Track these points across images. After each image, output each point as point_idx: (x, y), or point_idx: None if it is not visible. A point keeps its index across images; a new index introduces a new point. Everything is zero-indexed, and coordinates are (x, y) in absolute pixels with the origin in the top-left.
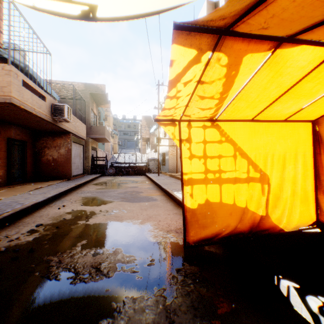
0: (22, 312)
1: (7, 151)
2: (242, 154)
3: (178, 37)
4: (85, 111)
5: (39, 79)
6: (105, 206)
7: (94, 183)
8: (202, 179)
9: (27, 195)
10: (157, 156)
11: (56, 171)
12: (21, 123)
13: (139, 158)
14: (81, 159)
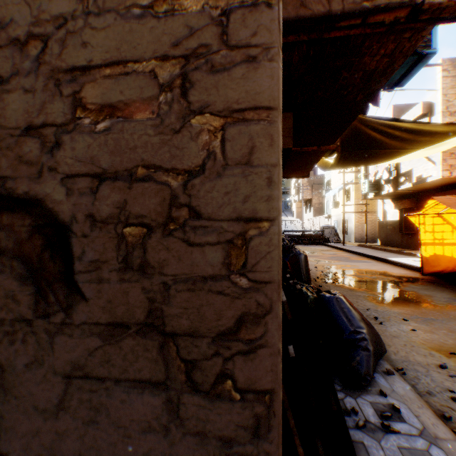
0: (367, 282)
1: None
2: (455, 230)
3: (431, 199)
4: None
5: None
6: (335, 263)
7: None
8: (430, 243)
9: None
10: (331, 223)
11: None
12: None
13: (298, 225)
14: None
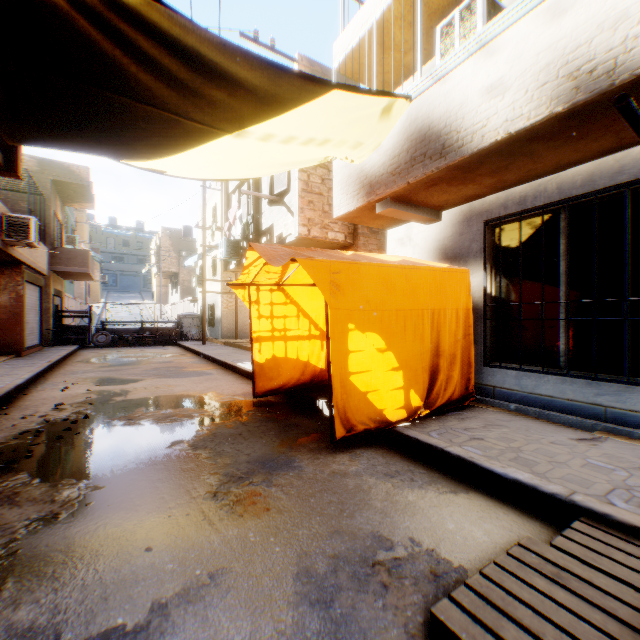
0: (130, 436)
1: None
2: (304, 314)
3: (252, 248)
4: (46, 218)
5: None
6: (138, 384)
7: (80, 359)
8: (270, 337)
9: None
10: (198, 310)
11: None
12: None
13: (156, 313)
14: (39, 315)
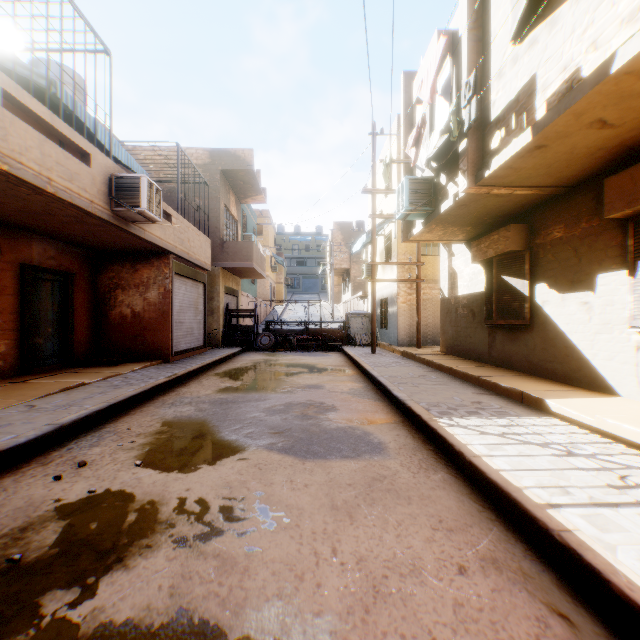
0: None
1: (19, 295)
2: None
3: None
4: (208, 208)
5: (90, 122)
6: (209, 473)
7: (221, 370)
8: None
9: (20, 411)
10: (368, 308)
11: (140, 341)
12: (47, 227)
13: (328, 313)
14: (200, 314)
